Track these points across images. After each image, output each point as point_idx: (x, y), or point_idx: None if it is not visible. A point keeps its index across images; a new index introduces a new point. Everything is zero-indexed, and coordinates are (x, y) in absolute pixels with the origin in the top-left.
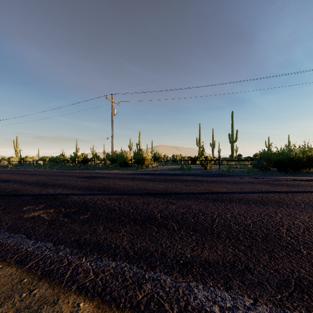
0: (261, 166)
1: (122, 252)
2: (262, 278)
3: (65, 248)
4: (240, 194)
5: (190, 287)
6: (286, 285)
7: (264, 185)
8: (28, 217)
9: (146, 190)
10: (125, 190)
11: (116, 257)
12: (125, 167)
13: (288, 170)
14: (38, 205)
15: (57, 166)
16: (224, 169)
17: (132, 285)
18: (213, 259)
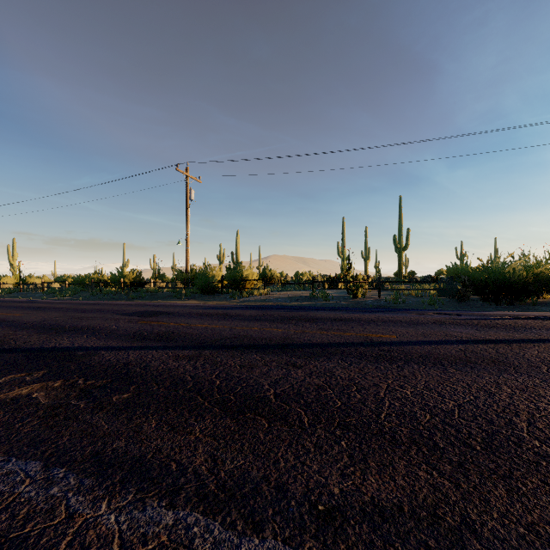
0: (454, 292)
1: (192, 483)
2: (505, 549)
3: (67, 476)
4: (424, 347)
5: None
6: None
7: (464, 328)
8: (4, 400)
9: (248, 339)
10: (209, 339)
11: (177, 499)
12: (210, 294)
13: (501, 299)
14: (32, 371)
15: (86, 292)
16: (388, 298)
17: None
18: (389, 499)
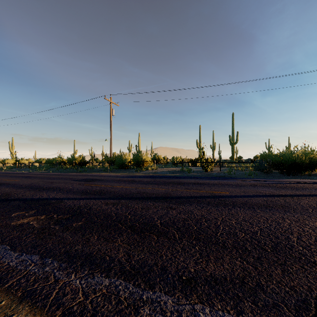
0: (263, 168)
1: (117, 266)
2: (277, 297)
3: (53, 262)
4: (244, 198)
5: (194, 311)
6: (306, 307)
7: (267, 188)
8: (15, 225)
9: (146, 194)
10: (123, 194)
11: (110, 273)
12: (124, 169)
13: (290, 172)
14: (28, 210)
15: (53, 168)
16: (225, 171)
17: (127, 310)
18: (220, 274)
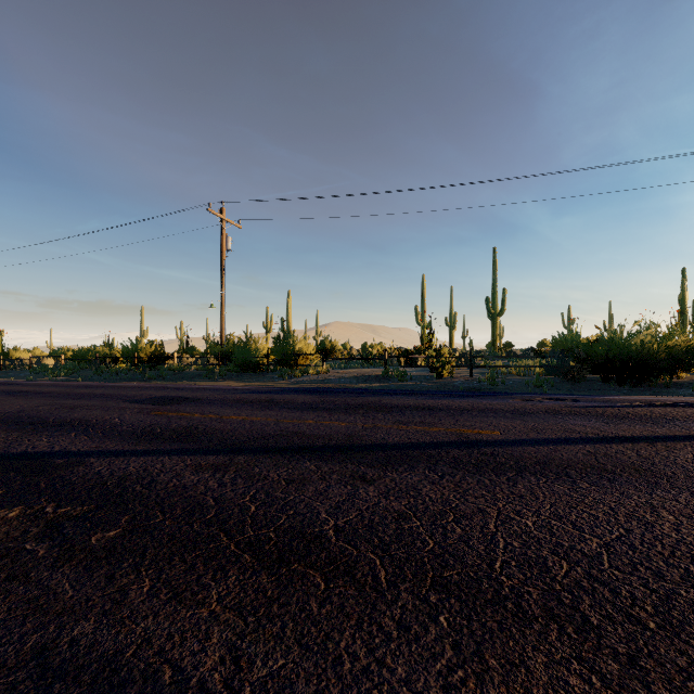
0: (566, 371)
1: None
2: None
3: None
4: (540, 448)
5: None
6: None
7: (586, 419)
8: None
9: (300, 437)
10: (245, 438)
11: None
12: (253, 372)
13: (626, 380)
14: None
15: (88, 370)
16: (482, 378)
17: None
18: None
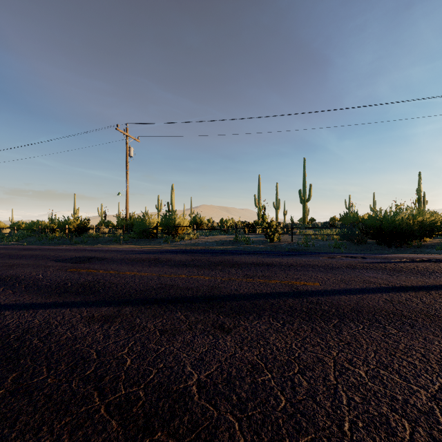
0: (354, 237)
1: None
2: None
3: None
4: (351, 297)
5: None
6: None
7: (376, 272)
8: None
9: (175, 289)
10: (133, 290)
11: None
12: (147, 238)
13: (393, 243)
14: None
15: (33, 237)
16: (300, 242)
17: None
18: None
